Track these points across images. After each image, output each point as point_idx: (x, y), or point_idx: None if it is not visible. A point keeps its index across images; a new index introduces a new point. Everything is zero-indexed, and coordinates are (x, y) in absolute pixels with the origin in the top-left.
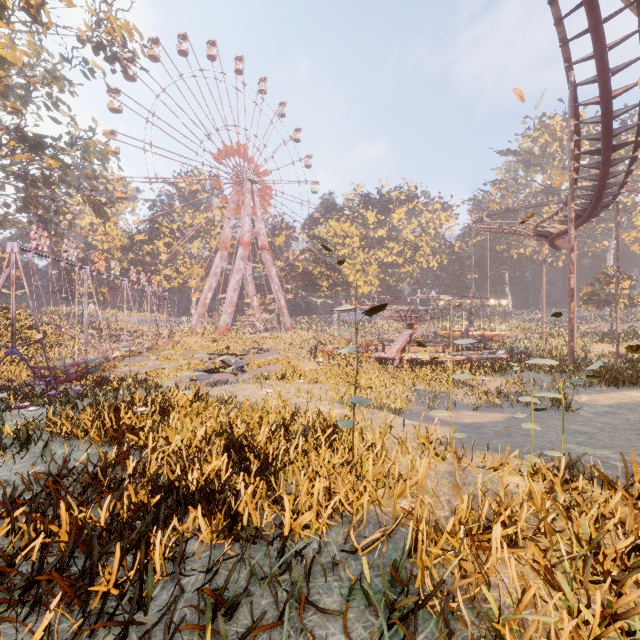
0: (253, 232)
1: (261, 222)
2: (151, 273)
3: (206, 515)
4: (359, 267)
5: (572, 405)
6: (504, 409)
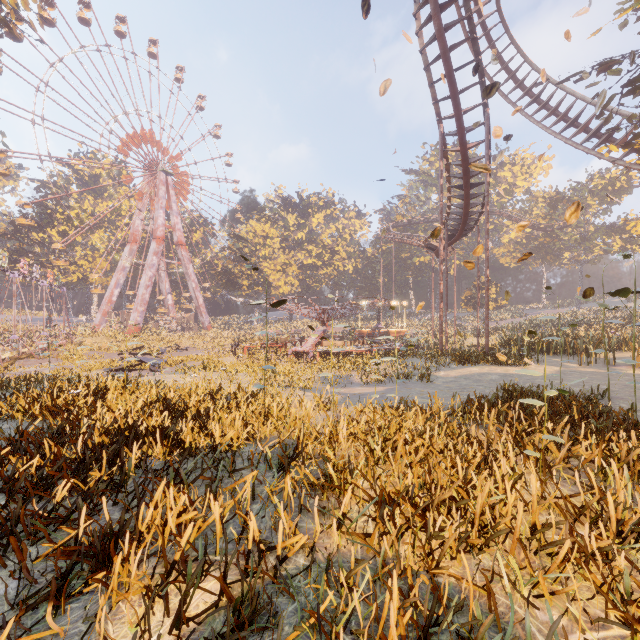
0: (168, 226)
1: (177, 216)
2: (41, 265)
3: (160, 440)
4: (279, 268)
5: (432, 378)
6: (387, 384)
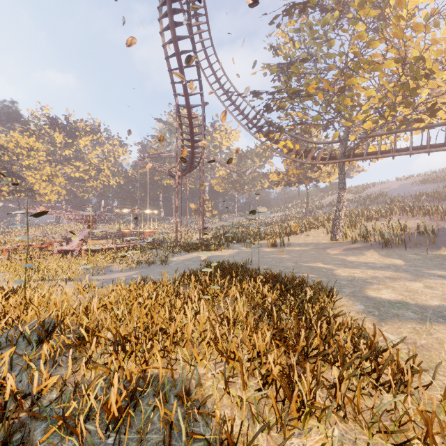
0: None
1: None
2: None
3: None
4: (46, 178)
5: (169, 262)
6: (138, 269)
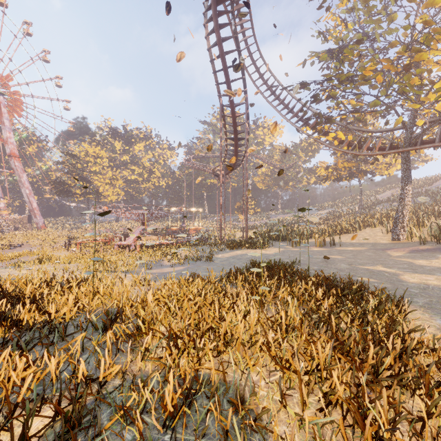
0: None
1: (9, 132)
2: None
3: None
4: (108, 181)
5: (214, 259)
6: (186, 265)
